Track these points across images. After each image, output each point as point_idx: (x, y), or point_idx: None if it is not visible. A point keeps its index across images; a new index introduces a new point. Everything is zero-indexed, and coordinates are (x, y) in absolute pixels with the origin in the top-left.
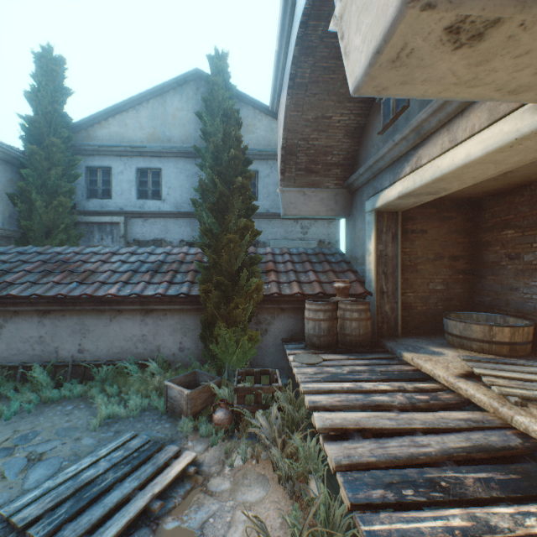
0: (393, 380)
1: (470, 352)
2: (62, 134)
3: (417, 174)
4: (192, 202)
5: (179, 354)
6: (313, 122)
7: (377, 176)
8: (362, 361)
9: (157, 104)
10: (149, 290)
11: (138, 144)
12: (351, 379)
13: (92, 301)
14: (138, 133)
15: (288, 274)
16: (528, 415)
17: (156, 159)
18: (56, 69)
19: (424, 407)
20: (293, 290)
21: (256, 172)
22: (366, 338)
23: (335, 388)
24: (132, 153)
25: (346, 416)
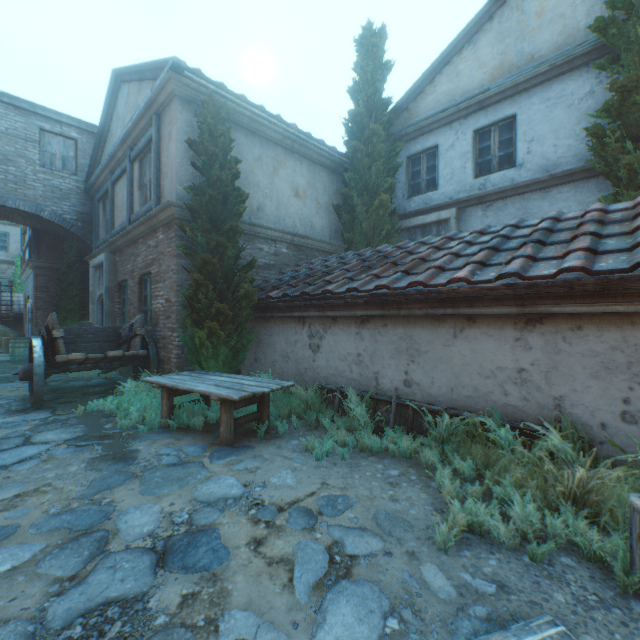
0: None
1: None
2: (381, 120)
3: None
4: (591, 134)
5: (618, 428)
6: None
7: None
8: None
9: (506, 13)
10: (540, 269)
11: (475, 94)
12: None
13: (424, 300)
14: (474, 78)
15: None
16: None
17: (505, 104)
18: (375, 43)
19: None
20: None
21: None
22: None
23: None
24: (465, 110)
25: None
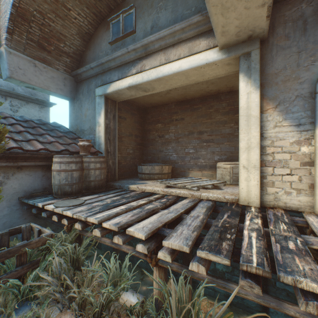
0: (140, 198)
1: (155, 180)
2: None
3: (145, 74)
4: None
5: None
6: (53, 3)
7: (106, 72)
8: (112, 195)
9: None
10: None
11: None
12: (120, 204)
13: None
14: None
15: (22, 134)
16: (204, 192)
17: None
18: None
19: (169, 204)
20: (37, 147)
21: None
22: (105, 182)
23: (119, 211)
24: None
25: (150, 221)
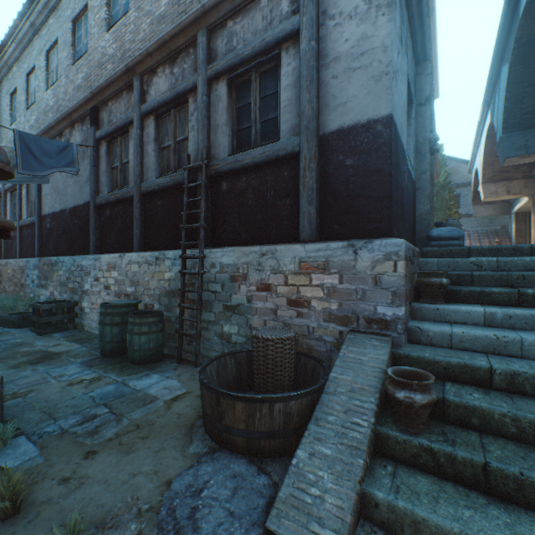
0: None
1: None
2: None
3: (518, 204)
4: None
5: None
6: None
7: (515, 200)
8: None
9: None
10: None
11: None
12: None
13: None
14: None
15: (475, 240)
16: None
17: None
18: None
19: None
20: (476, 244)
21: (458, 194)
22: None
23: None
24: None
25: None
